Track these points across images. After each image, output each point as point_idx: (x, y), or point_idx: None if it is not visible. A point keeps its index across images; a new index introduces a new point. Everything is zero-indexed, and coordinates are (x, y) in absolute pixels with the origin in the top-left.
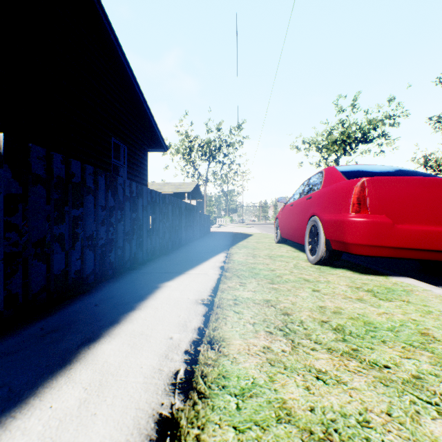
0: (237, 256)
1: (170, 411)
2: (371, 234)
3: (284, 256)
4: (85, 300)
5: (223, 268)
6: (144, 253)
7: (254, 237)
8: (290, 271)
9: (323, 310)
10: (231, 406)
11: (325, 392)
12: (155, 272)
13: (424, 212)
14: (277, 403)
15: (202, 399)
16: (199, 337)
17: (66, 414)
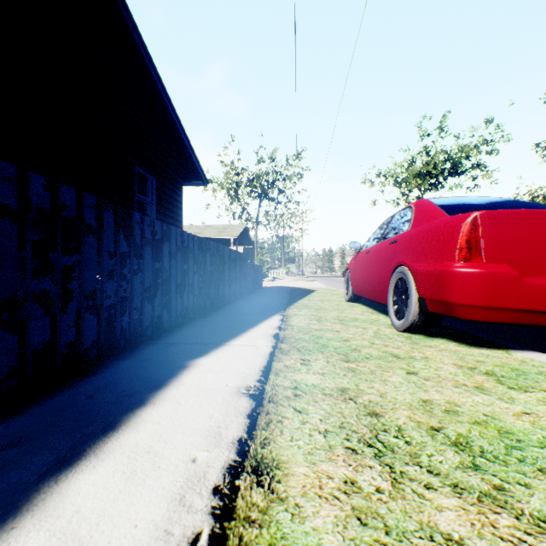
0: (297, 320)
1: None
2: (487, 291)
3: (359, 320)
4: (76, 387)
5: (278, 337)
6: (172, 315)
7: (317, 294)
8: (370, 342)
9: (429, 407)
10: None
11: None
12: (184, 343)
13: None
14: None
15: None
16: (238, 458)
17: None
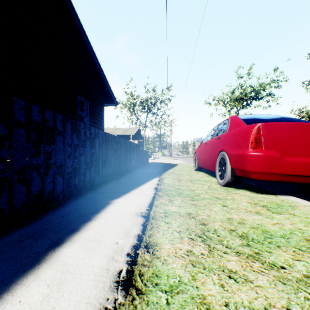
0: (167, 180)
1: (113, 305)
2: (265, 164)
3: (200, 180)
4: (55, 212)
5: (157, 189)
6: (100, 177)
7: (179, 166)
8: (205, 191)
9: (231, 221)
10: (162, 301)
11: (236, 289)
12: (107, 192)
13: (304, 148)
14: (199, 299)
15: (139, 295)
16: (138, 242)
17: (31, 307)
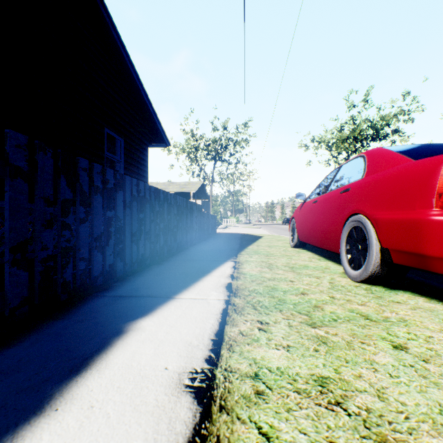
0: (249, 267)
1: None
2: None
3: (309, 267)
4: None
5: (230, 288)
6: (127, 263)
7: (264, 240)
8: (330, 296)
9: None
10: None
11: None
12: (131, 295)
13: None
14: None
15: None
16: None
17: None
